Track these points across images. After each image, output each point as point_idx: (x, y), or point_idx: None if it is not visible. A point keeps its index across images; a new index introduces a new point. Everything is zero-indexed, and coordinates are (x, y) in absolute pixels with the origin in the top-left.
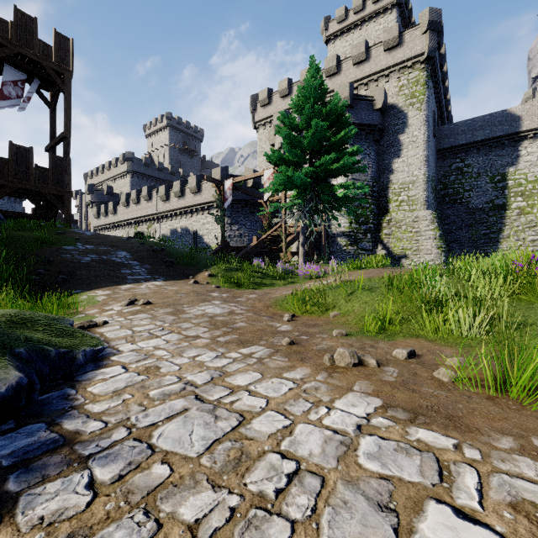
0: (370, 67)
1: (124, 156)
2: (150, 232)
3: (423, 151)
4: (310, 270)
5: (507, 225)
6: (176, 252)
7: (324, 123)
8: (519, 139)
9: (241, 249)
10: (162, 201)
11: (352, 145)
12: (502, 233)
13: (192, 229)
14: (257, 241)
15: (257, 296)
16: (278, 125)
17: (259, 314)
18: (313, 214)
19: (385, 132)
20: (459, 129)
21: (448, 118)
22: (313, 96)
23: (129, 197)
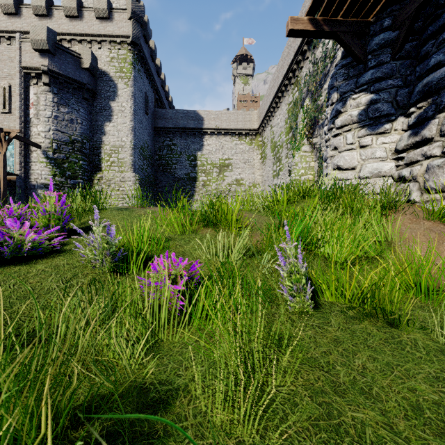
0: (83, 27)
1: None
2: None
3: (130, 121)
4: None
5: (197, 192)
6: None
7: None
8: (203, 134)
9: None
10: None
11: (56, 94)
12: (194, 197)
13: None
14: None
15: None
16: None
17: None
18: None
19: (98, 95)
20: (168, 115)
21: (170, 107)
22: None
23: None
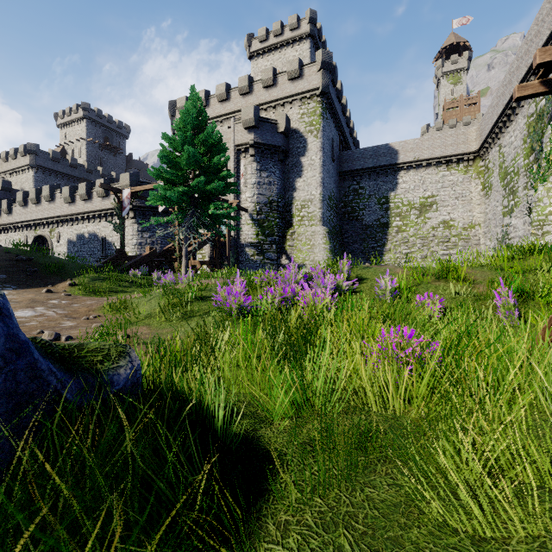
0: (277, 92)
1: (26, 148)
2: (54, 236)
3: (319, 174)
4: (165, 279)
5: (389, 240)
6: (46, 262)
7: (194, 150)
8: (397, 170)
9: (134, 258)
10: (67, 203)
11: (259, 162)
12: (385, 247)
13: (101, 234)
14: (150, 251)
15: (95, 302)
16: (162, 144)
17: (67, 316)
18: (200, 228)
19: (290, 153)
20: (355, 156)
21: (355, 144)
22: (191, 122)
23: (27, 196)
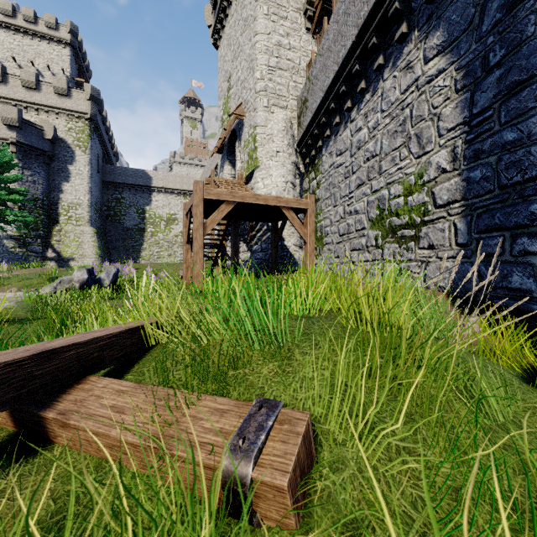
0: (41, 98)
1: None
2: None
3: (87, 184)
4: None
5: (145, 241)
6: None
7: None
8: (152, 190)
9: None
10: None
11: (21, 160)
12: (143, 246)
13: None
14: None
15: None
16: None
17: None
18: None
19: (56, 158)
20: (118, 172)
21: (115, 156)
22: None
23: None
